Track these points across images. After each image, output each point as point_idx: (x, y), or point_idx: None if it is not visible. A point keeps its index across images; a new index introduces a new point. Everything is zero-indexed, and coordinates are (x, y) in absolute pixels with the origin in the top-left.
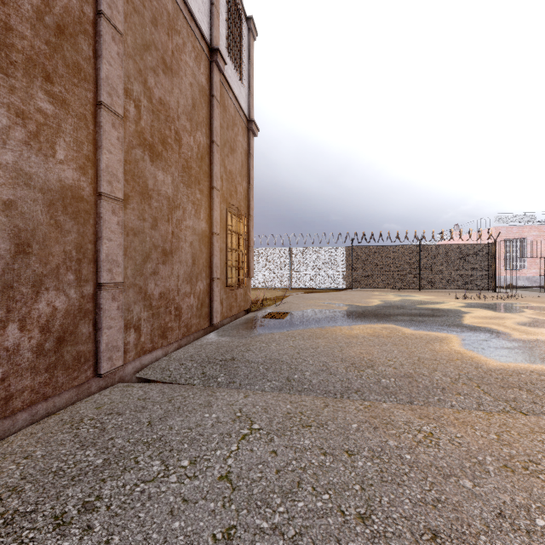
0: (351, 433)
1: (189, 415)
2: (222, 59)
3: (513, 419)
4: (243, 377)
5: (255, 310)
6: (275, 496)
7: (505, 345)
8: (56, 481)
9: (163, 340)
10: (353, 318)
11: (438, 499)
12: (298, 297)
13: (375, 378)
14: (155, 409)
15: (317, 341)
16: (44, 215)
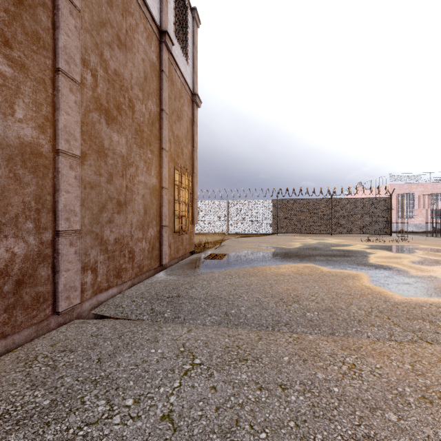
0: (283, 366)
1: (136, 351)
2: (170, 40)
3: (421, 348)
4: (187, 312)
5: (198, 252)
6: (214, 437)
7: (405, 281)
8: (0, 426)
9: (117, 279)
10: (280, 259)
11: (368, 435)
12: (234, 241)
13: (301, 312)
14: (105, 345)
15: (250, 278)
16: (3, 168)
